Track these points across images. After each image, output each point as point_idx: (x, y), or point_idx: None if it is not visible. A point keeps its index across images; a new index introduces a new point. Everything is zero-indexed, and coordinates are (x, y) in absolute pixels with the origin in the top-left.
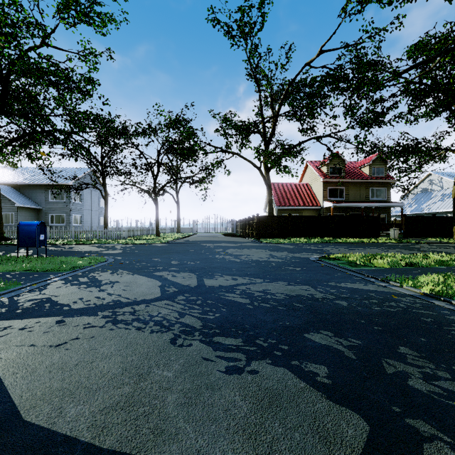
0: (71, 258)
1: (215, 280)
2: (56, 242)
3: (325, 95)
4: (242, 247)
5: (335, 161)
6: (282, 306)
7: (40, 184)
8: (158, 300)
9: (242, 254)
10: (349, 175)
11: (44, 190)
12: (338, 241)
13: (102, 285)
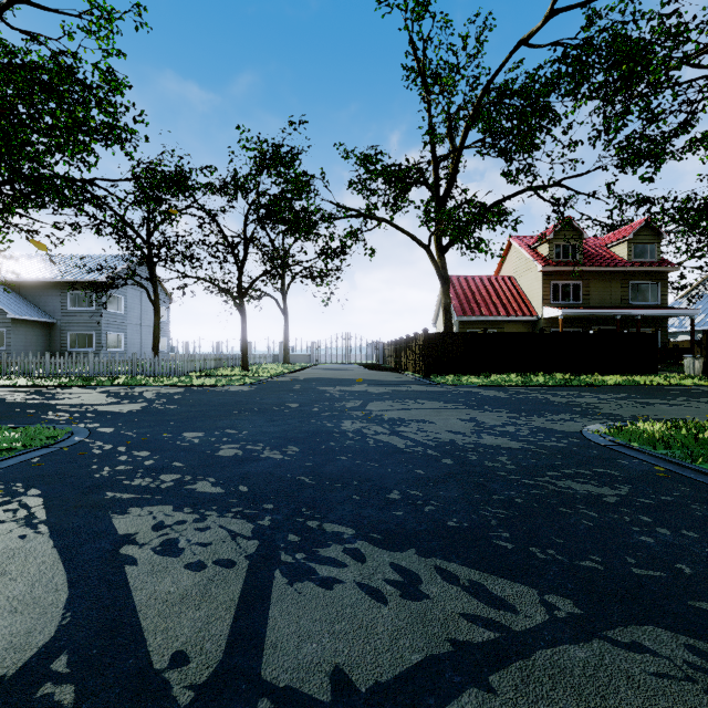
0: None
1: (323, 597)
2: (46, 383)
3: (550, 109)
4: (401, 394)
5: (565, 233)
6: None
7: (52, 281)
8: None
9: (406, 419)
10: (590, 259)
11: (59, 292)
12: (587, 381)
13: None
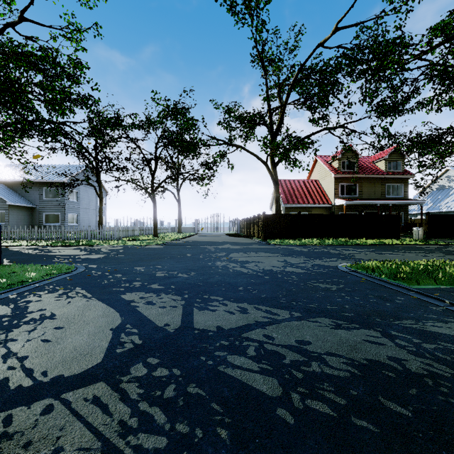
0: (27, 267)
1: (212, 313)
2: (39, 244)
3: (338, 82)
4: (248, 249)
5: (348, 155)
6: (361, 412)
7: (33, 181)
8: (87, 381)
9: (250, 261)
10: (363, 170)
11: (38, 188)
12: (356, 242)
13: (19, 325)
